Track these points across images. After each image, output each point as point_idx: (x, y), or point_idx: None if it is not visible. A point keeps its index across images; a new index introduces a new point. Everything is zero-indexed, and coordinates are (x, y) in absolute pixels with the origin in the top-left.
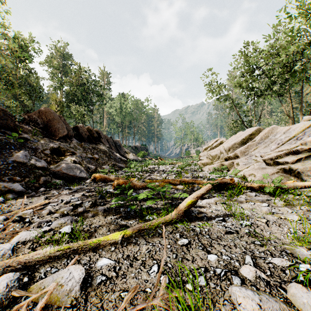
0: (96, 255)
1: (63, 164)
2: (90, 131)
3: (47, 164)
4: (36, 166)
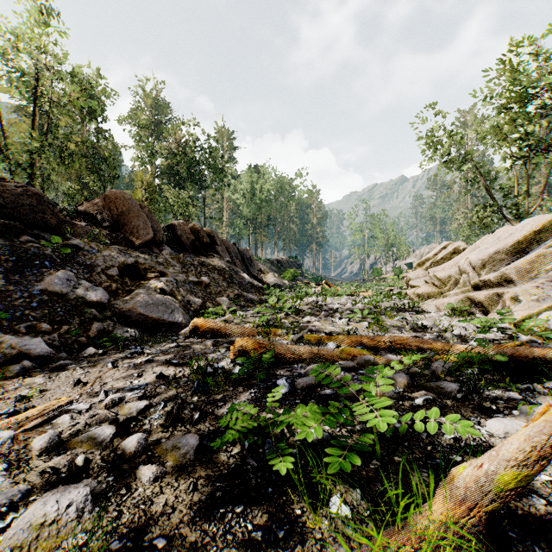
0: None
1: (140, 297)
2: (197, 233)
3: (111, 295)
4: (87, 300)
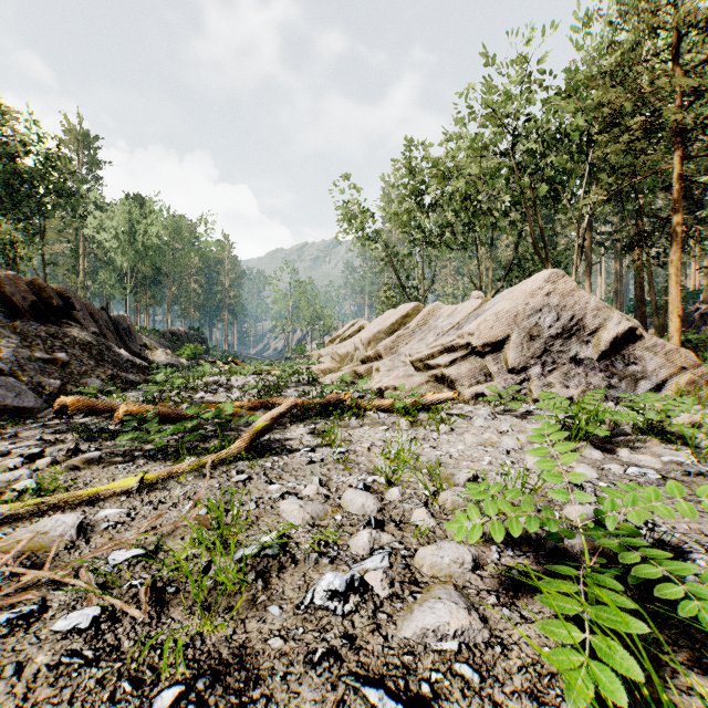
0: (95, 508)
1: None
2: (40, 292)
3: None
4: None
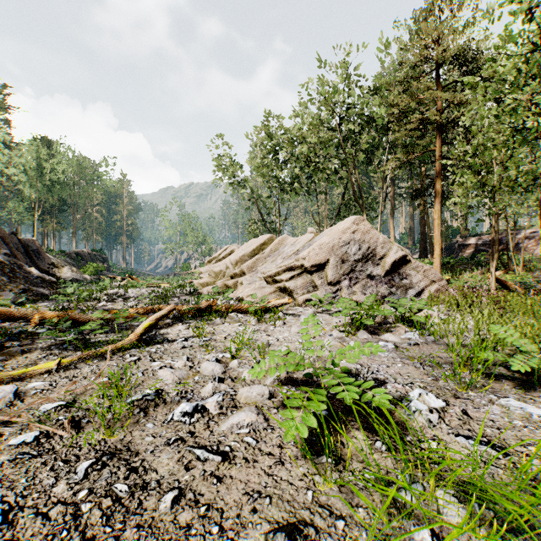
0: (25, 383)
1: None
2: None
3: None
4: None
